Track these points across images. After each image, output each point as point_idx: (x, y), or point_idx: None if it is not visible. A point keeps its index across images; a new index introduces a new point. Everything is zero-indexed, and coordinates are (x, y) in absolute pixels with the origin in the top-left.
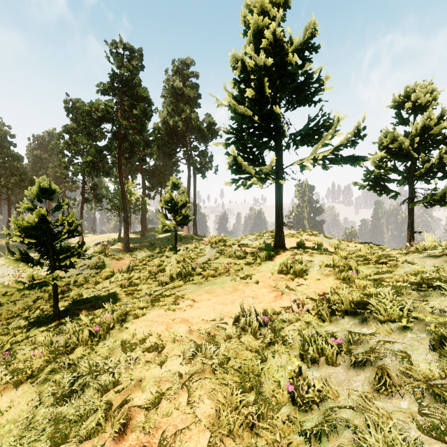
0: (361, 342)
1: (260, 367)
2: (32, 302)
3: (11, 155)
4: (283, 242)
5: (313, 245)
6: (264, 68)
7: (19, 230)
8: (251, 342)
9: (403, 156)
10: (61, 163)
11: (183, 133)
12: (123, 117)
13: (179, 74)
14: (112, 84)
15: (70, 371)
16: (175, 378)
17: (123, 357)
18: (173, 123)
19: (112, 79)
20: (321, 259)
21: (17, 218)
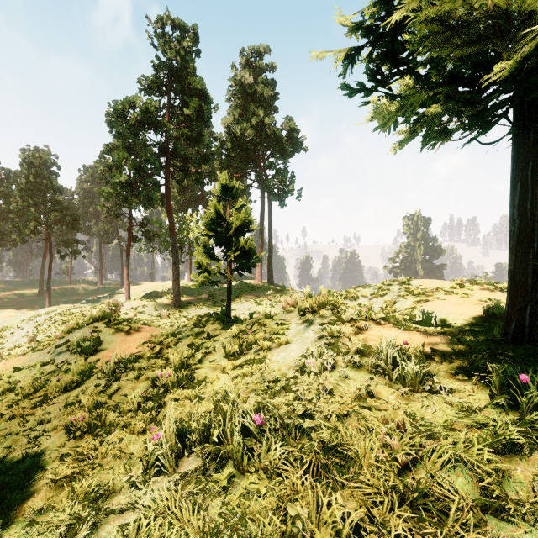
0: None
1: None
2: None
3: (52, 186)
4: None
5: None
6: None
7: None
8: None
9: None
10: (101, 191)
11: (254, 146)
12: (172, 122)
13: (250, 69)
14: (156, 76)
15: None
16: None
17: None
18: (241, 133)
19: (157, 69)
20: None
21: None
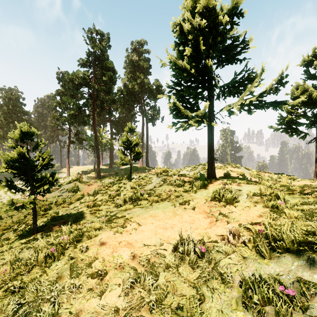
0: (316, 294)
1: (198, 310)
2: (23, 217)
3: (22, 111)
4: (214, 173)
5: (237, 175)
6: (199, 30)
7: (6, 163)
8: (189, 274)
9: (311, 104)
10: (54, 116)
11: (138, 94)
12: (96, 83)
13: (136, 51)
14: (88, 59)
15: (17, 296)
16: (111, 315)
17: (67, 284)
18: (131, 87)
19: (88, 55)
20: (248, 188)
21: (4, 154)
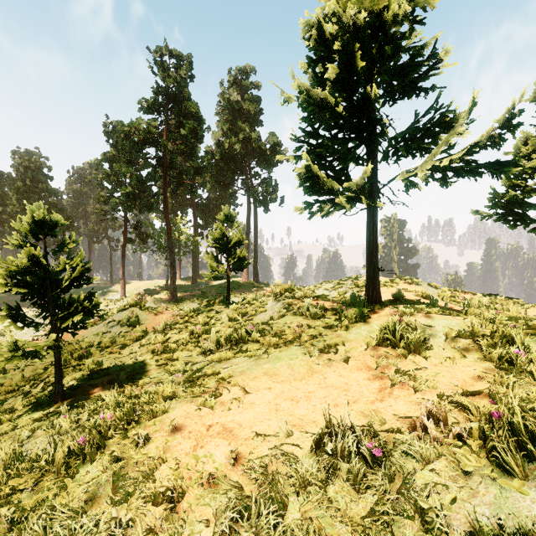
0: None
1: None
2: (42, 370)
3: (47, 190)
4: (379, 295)
5: (416, 298)
6: (353, 32)
7: (9, 276)
8: (350, 504)
9: None
10: (99, 197)
11: (241, 158)
12: (169, 139)
13: (237, 86)
14: (155, 99)
15: None
16: None
17: (104, 518)
18: (229, 146)
19: (156, 93)
20: (447, 323)
21: (3, 260)
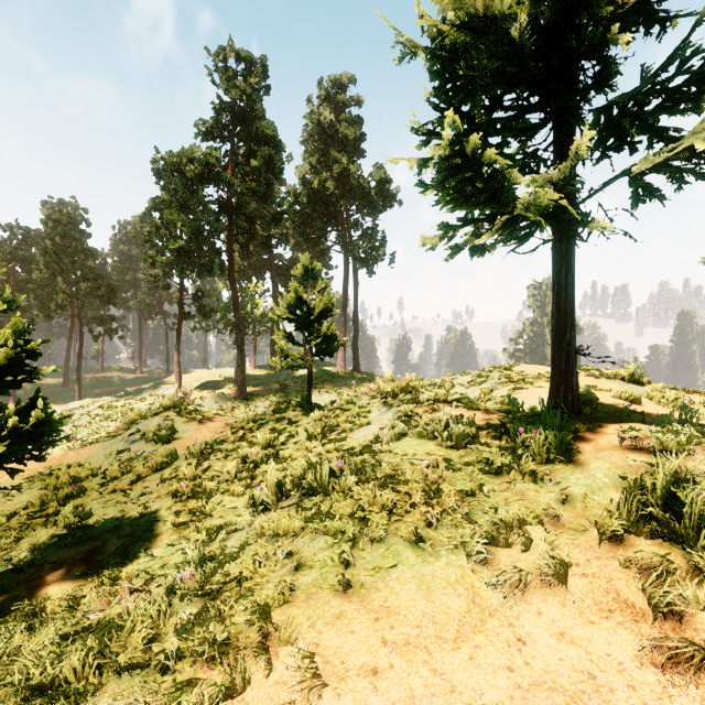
0: None
1: None
2: (5, 517)
3: (83, 250)
4: (578, 401)
5: (616, 401)
6: None
7: None
8: None
9: None
10: (146, 257)
11: (336, 200)
12: (235, 175)
13: (330, 103)
14: (217, 119)
15: None
16: None
17: None
18: (319, 184)
19: (218, 111)
20: None
21: None
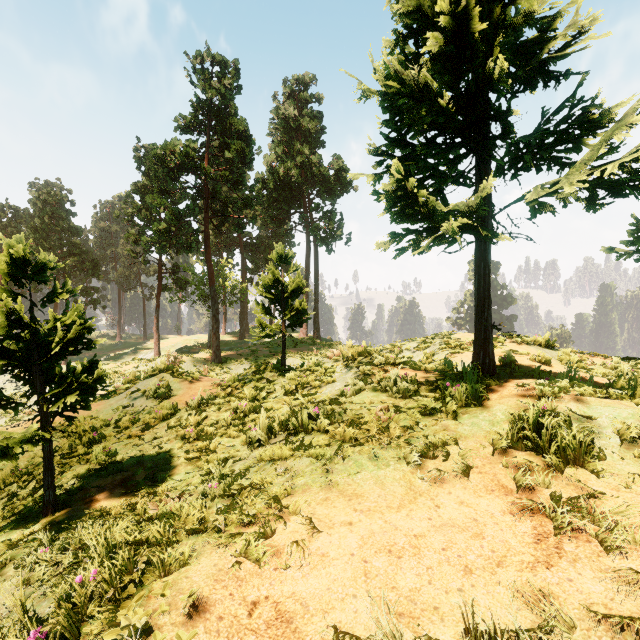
0: None
1: None
2: (41, 458)
3: (69, 228)
4: (493, 363)
5: (531, 363)
6: None
7: None
8: None
9: None
10: (129, 235)
11: (299, 186)
12: (211, 164)
13: (294, 99)
14: (195, 115)
15: None
16: None
17: None
18: (284, 172)
19: (196, 108)
20: (614, 413)
21: None
